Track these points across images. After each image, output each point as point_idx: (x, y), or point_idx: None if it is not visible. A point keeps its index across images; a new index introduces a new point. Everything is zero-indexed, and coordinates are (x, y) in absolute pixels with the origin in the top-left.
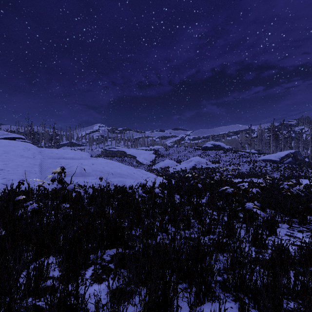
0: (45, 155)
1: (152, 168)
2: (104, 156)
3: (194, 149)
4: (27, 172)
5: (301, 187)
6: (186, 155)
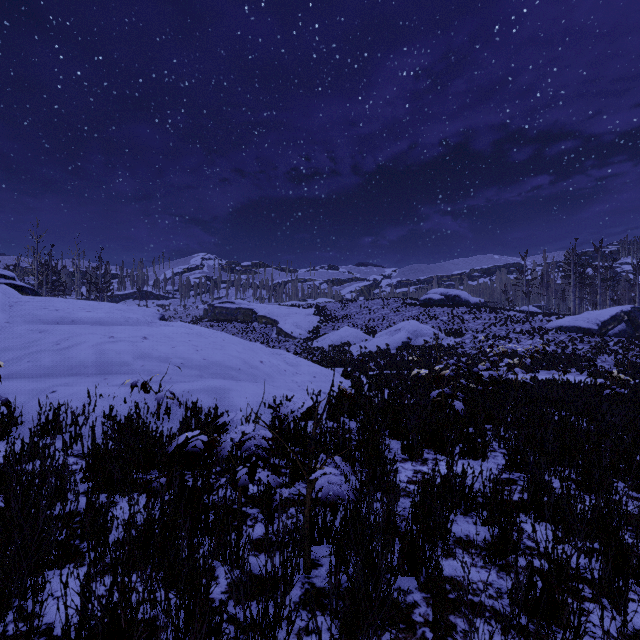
0: (20, 313)
1: (313, 346)
2: (208, 320)
3: (404, 305)
4: None
5: None
6: (386, 318)
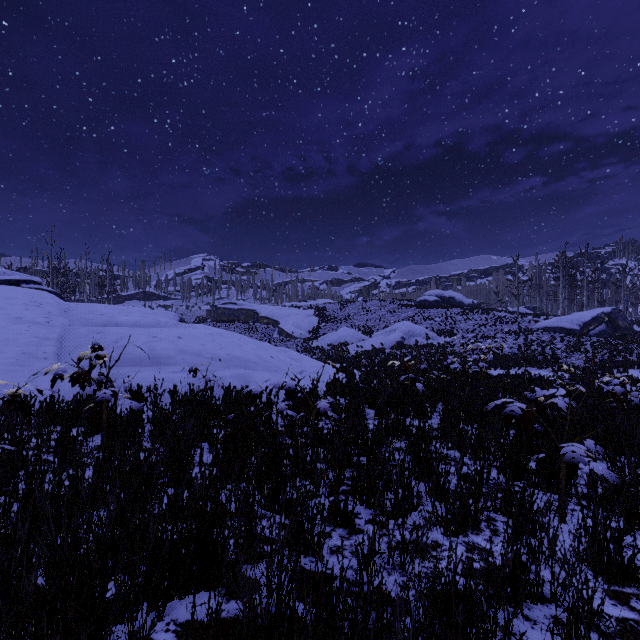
0: (75, 317)
1: (313, 345)
2: (212, 321)
3: (400, 307)
4: (25, 357)
5: (634, 387)
6: (383, 319)
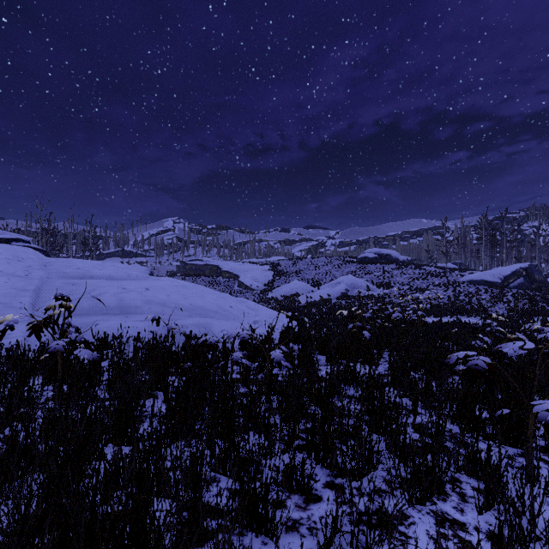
0: (54, 271)
1: (268, 296)
2: (181, 275)
3: (344, 263)
4: (1, 307)
5: None
6: (329, 273)
